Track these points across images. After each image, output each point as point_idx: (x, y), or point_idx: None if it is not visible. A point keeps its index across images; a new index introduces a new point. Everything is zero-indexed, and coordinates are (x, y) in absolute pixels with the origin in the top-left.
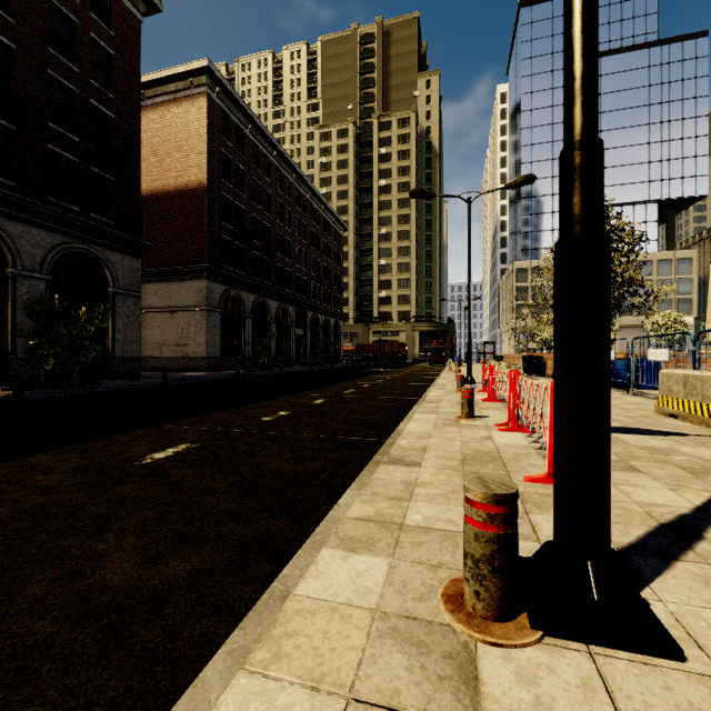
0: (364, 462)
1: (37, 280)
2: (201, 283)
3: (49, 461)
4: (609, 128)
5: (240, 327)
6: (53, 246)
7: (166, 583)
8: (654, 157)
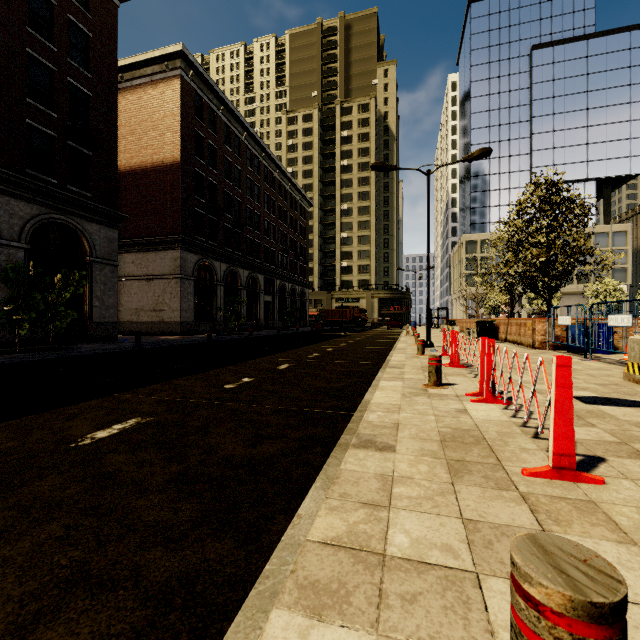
0: (330, 444)
1: (15, 249)
2: (176, 253)
3: None
4: (551, 112)
5: (213, 294)
6: (32, 216)
7: None
8: (592, 139)
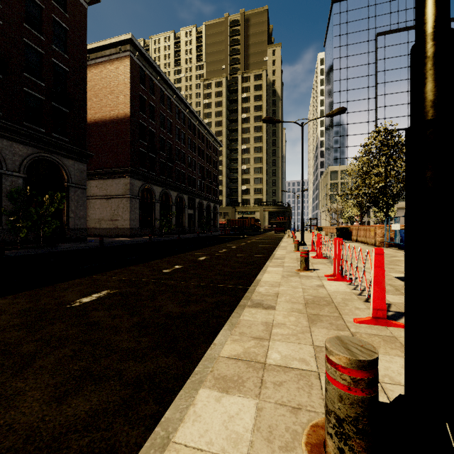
0: (234, 305)
1: (16, 177)
2: (126, 180)
3: (5, 304)
4: (390, 80)
5: (152, 208)
6: (27, 154)
7: (64, 425)
8: None
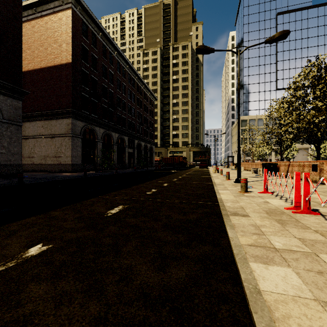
0: None
1: None
2: (68, 120)
3: None
4: (287, 49)
5: (94, 147)
6: None
7: None
8: None
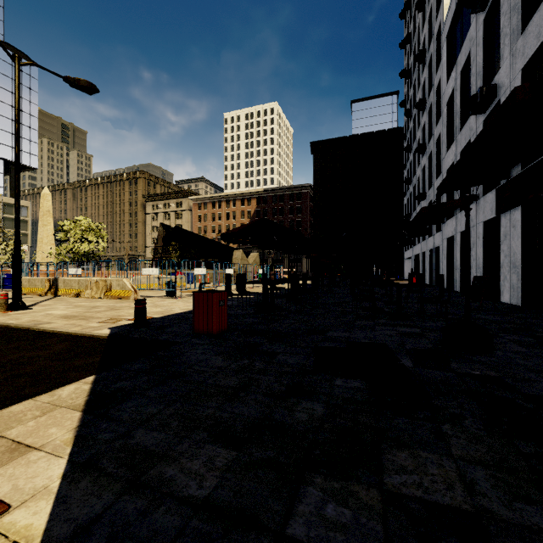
0: None
1: None
2: None
3: None
4: None
5: None
6: None
7: None
8: (2, 126)
